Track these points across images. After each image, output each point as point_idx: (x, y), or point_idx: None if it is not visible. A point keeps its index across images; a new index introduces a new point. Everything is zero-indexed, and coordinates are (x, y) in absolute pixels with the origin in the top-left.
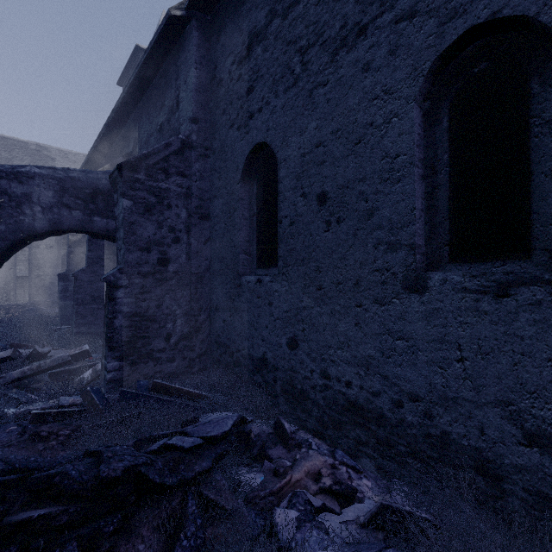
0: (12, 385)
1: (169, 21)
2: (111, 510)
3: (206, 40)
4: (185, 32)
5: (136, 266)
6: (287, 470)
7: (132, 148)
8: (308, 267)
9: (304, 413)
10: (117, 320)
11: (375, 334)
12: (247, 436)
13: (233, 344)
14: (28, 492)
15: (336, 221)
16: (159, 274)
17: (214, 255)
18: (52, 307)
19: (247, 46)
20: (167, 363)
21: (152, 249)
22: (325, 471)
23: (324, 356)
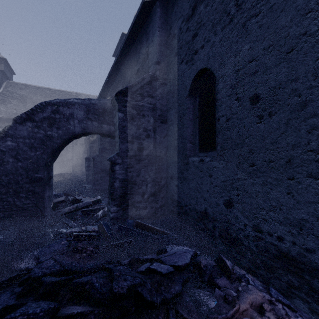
0: (65, 216)
1: (143, 5)
2: (120, 315)
3: (164, 13)
4: (152, 11)
5: (126, 152)
6: (235, 300)
7: (121, 87)
8: (242, 150)
9: (239, 254)
10: (116, 183)
11: (309, 202)
12: (200, 267)
13: (182, 201)
14: (71, 292)
15: (268, 114)
16: (138, 156)
17: (169, 145)
18: (82, 175)
19: (193, 7)
20: (142, 210)
21: (134, 142)
22: (267, 306)
23: (257, 215)
